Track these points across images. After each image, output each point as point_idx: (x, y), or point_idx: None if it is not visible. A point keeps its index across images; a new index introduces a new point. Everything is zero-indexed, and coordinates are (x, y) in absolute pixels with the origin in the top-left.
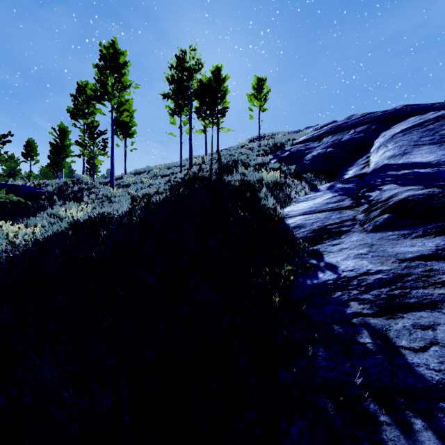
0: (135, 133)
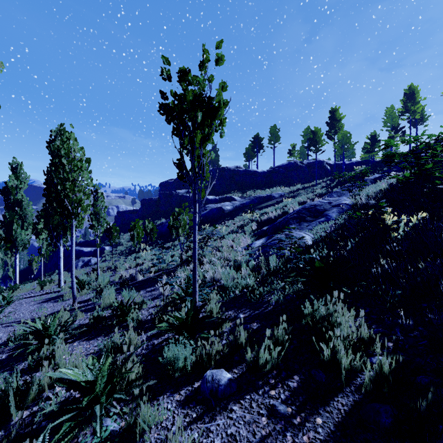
0: (424, 120)
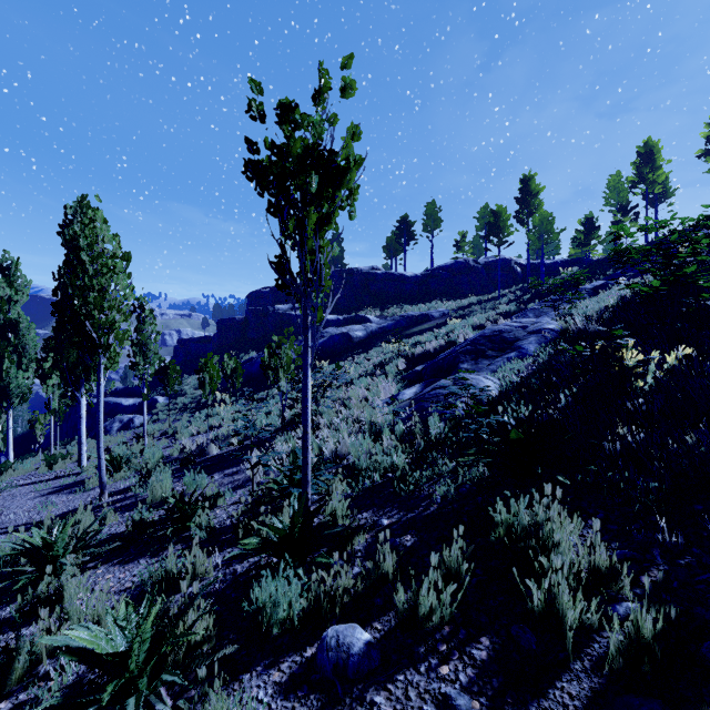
0: (668, 195)
